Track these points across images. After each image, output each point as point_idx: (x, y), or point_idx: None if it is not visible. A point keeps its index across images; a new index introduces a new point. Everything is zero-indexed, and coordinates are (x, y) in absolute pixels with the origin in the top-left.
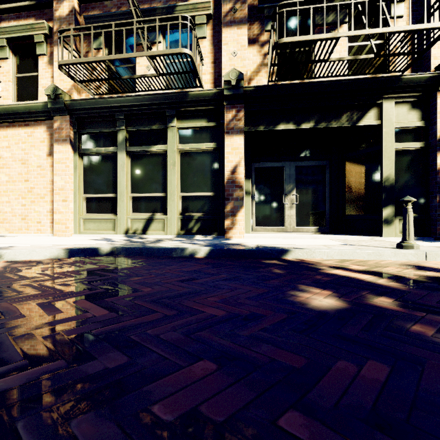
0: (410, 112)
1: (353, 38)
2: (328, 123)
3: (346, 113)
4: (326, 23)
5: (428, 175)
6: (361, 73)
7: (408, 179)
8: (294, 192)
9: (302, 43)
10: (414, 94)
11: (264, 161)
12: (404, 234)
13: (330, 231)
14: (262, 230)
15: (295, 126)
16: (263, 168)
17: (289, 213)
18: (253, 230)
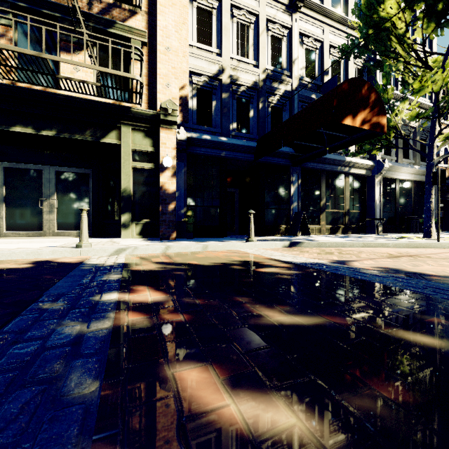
0: (145, 139)
1: (101, 64)
2: (71, 134)
3: (90, 129)
4: (70, 40)
5: (158, 190)
6: (105, 97)
7: (144, 192)
8: (54, 196)
9: (7, 51)
10: (145, 125)
11: (15, 161)
12: (80, 235)
13: (92, 235)
14: (14, 235)
15: (35, 131)
16: (17, 169)
17: (48, 217)
18: (1, 236)
